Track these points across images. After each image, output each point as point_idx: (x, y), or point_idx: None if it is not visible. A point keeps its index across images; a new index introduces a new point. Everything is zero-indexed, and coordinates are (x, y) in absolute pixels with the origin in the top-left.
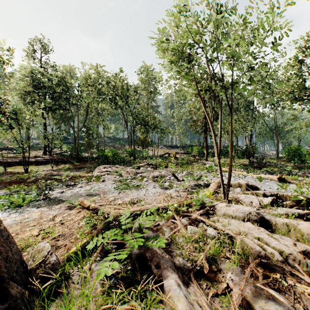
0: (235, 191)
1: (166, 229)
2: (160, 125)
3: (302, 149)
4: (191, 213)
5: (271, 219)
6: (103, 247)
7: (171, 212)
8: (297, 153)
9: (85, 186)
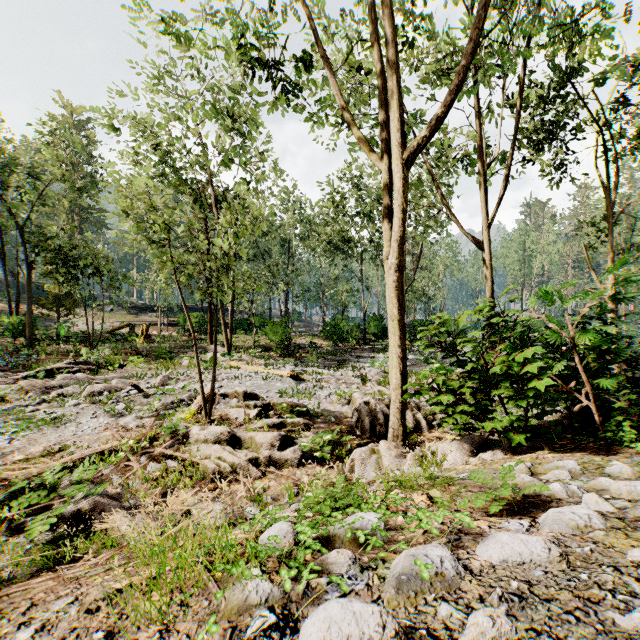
0: (230, 404)
1: (116, 476)
2: (109, 270)
3: (343, 324)
4: (154, 448)
5: (242, 435)
6: (9, 526)
7: (124, 453)
8: (336, 329)
9: None
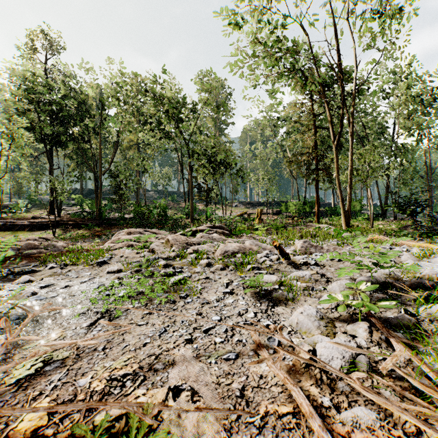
0: None
1: None
2: (236, 163)
3: None
4: None
5: None
6: None
7: None
8: None
9: (42, 278)
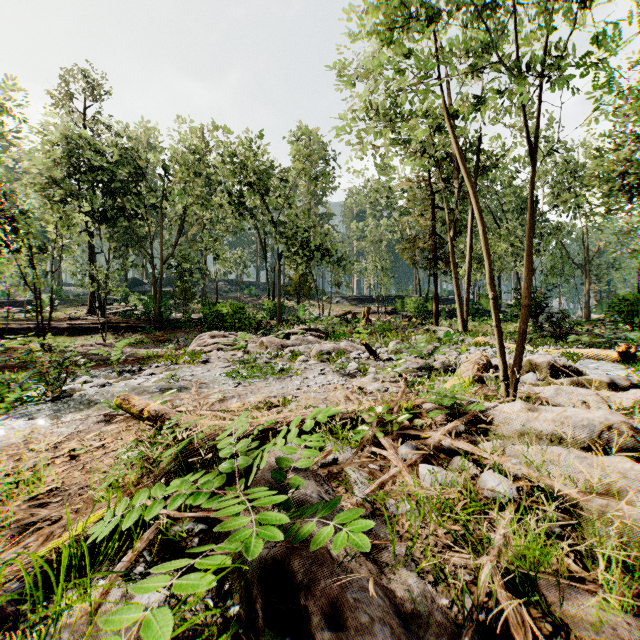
0: (522, 381)
1: (358, 474)
2: (336, 250)
3: None
4: (423, 431)
5: None
6: (166, 530)
7: (368, 428)
8: (638, 307)
9: (162, 372)
